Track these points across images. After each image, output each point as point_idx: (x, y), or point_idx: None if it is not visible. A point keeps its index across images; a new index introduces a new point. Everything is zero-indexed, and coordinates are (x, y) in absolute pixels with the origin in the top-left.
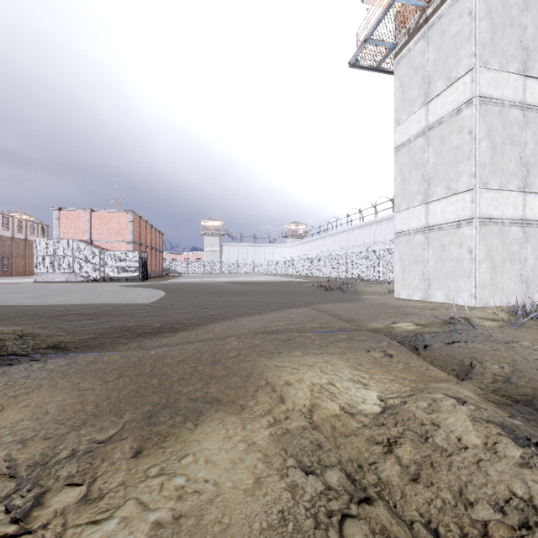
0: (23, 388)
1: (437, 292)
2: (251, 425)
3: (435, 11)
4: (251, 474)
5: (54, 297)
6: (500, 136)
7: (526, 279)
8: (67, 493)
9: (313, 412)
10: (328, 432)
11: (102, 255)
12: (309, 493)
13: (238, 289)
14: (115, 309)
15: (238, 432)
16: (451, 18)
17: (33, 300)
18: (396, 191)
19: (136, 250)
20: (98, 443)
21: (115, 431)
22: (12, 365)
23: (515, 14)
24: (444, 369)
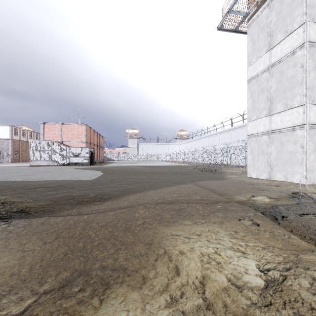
0: None
1: (278, 173)
2: (150, 304)
3: None
4: None
5: (35, 175)
6: None
7: None
8: None
9: (205, 285)
10: (221, 313)
11: (68, 150)
12: None
13: (147, 171)
14: (69, 184)
15: (137, 313)
16: None
17: (22, 177)
18: (248, 108)
19: (87, 147)
20: None
21: (31, 304)
22: None
23: None
24: (303, 238)
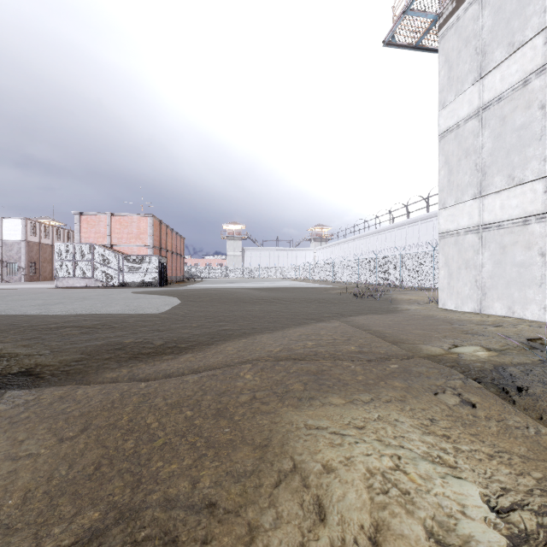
0: None
1: (495, 302)
2: None
3: None
4: None
5: (62, 305)
6: None
7: None
8: None
9: (381, 546)
10: None
11: (122, 260)
12: None
13: (259, 296)
14: (119, 321)
15: None
16: None
17: (37, 309)
18: (440, 184)
19: (155, 255)
20: None
21: None
22: None
23: None
24: None
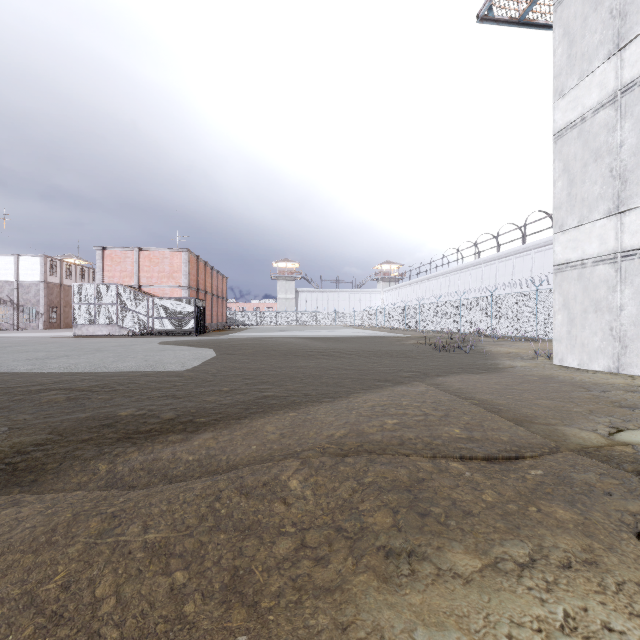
0: None
1: None
2: None
3: None
4: None
5: (65, 358)
6: None
7: None
8: None
9: None
10: None
11: (151, 304)
12: None
13: (315, 348)
14: (126, 382)
15: None
16: None
17: (31, 364)
18: (556, 200)
19: (190, 297)
20: None
21: None
22: None
23: None
24: None
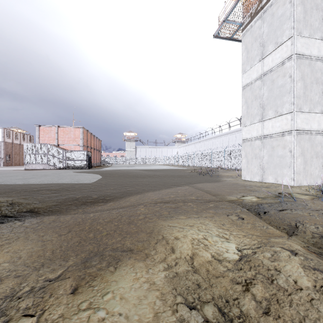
0: (7, 240)
1: (269, 176)
2: (152, 269)
3: (268, 1)
4: (152, 309)
5: (34, 179)
6: (309, 79)
7: None
8: None
9: (194, 259)
10: (204, 274)
11: (65, 153)
12: None
13: (145, 174)
14: (70, 187)
15: (143, 274)
16: (278, 5)
17: (21, 181)
18: (243, 113)
19: (85, 150)
20: (50, 281)
21: (62, 272)
22: (3, 223)
23: (319, 2)
24: (278, 228)
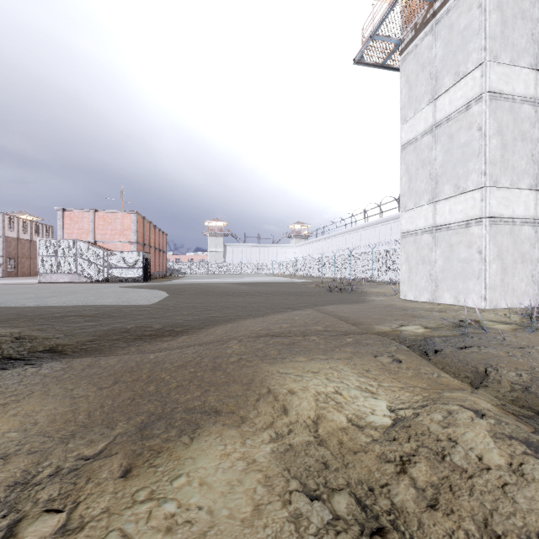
0: (13, 395)
1: (445, 293)
2: (251, 440)
3: (443, 5)
4: (250, 500)
5: (55, 298)
6: (511, 133)
7: (538, 280)
8: (45, 522)
9: (319, 424)
10: (335, 448)
11: (106, 256)
12: (315, 525)
13: (241, 290)
14: (116, 311)
15: (237, 448)
16: (460, 11)
17: (34, 301)
18: (402, 190)
19: (139, 251)
20: (86, 459)
21: (105, 445)
22: (5, 369)
23: (527, 7)
24: (456, 376)
